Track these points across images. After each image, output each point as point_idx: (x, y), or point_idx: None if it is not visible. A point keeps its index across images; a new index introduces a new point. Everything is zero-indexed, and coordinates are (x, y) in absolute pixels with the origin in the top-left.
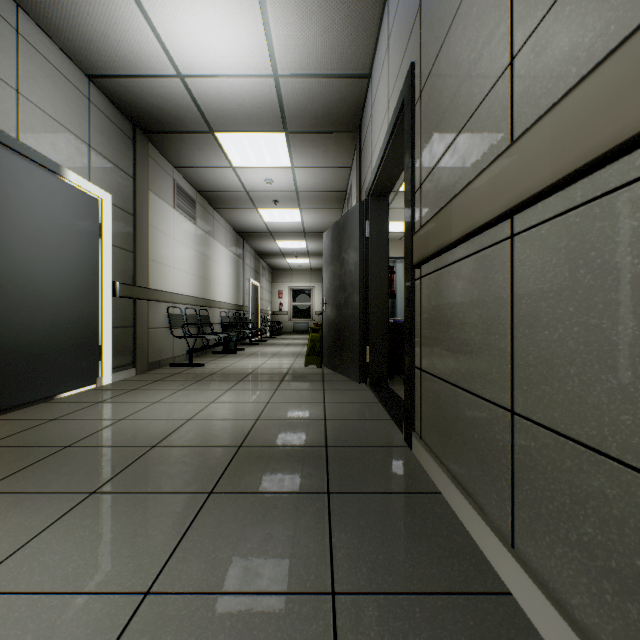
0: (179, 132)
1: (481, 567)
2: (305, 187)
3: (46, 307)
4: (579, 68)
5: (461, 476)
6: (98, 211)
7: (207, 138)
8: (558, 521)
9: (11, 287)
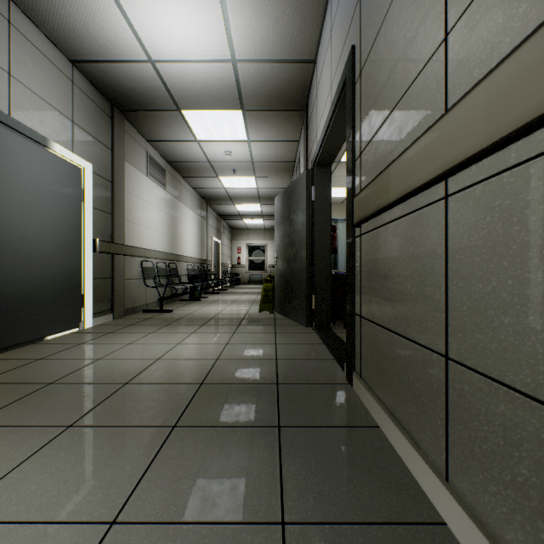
0: (151, 110)
1: (417, 498)
2: (259, 158)
3: (34, 261)
4: (513, 37)
5: (398, 413)
6: (80, 178)
7: (175, 115)
8: (492, 460)
9: (3, 244)
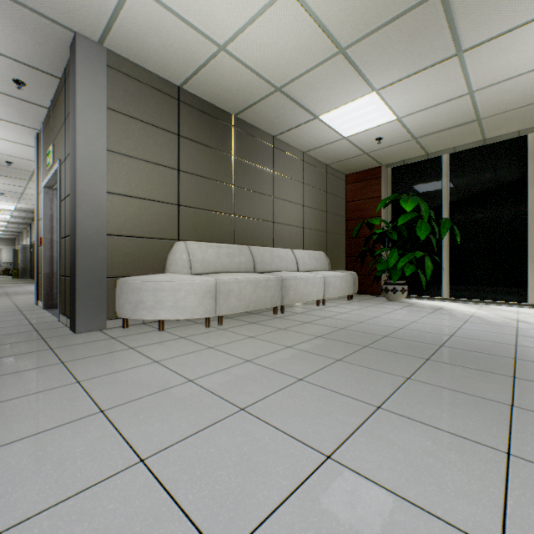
0: None
1: None
2: (11, 226)
3: None
4: None
5: None
6: None
7: None
8: None
9: None
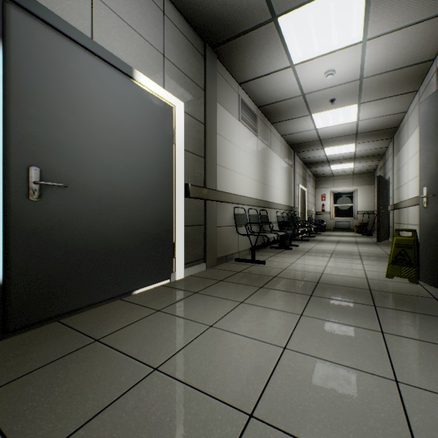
0: (242, 34)
1: None
2: (373, 69)
3: (120, 206)
4: None
5: None
6: (171, 117)
7: (268, 31)
8: None
9: (84, 186)
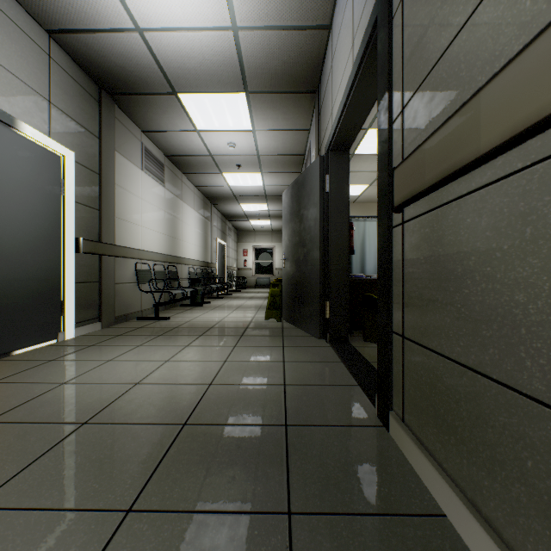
0: (143, 94)
1: None
2: (266, 151)
3: None
4: None
5: (489, 510)
6: (59, 167)
7: (171, 100)
8: None
9: None
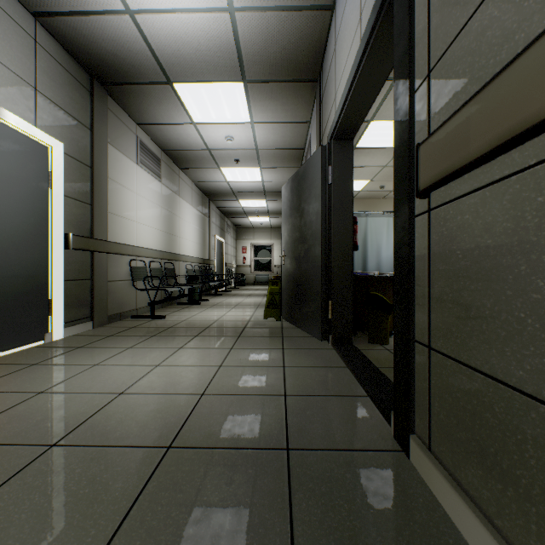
0: (137, 84)
1: None
2: (265, 145)
3: None
4: None
5: None
6: (46, 159)
7: (166, 90)
8: None
9: None
